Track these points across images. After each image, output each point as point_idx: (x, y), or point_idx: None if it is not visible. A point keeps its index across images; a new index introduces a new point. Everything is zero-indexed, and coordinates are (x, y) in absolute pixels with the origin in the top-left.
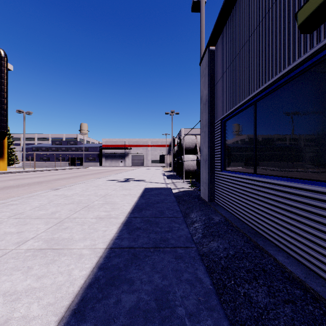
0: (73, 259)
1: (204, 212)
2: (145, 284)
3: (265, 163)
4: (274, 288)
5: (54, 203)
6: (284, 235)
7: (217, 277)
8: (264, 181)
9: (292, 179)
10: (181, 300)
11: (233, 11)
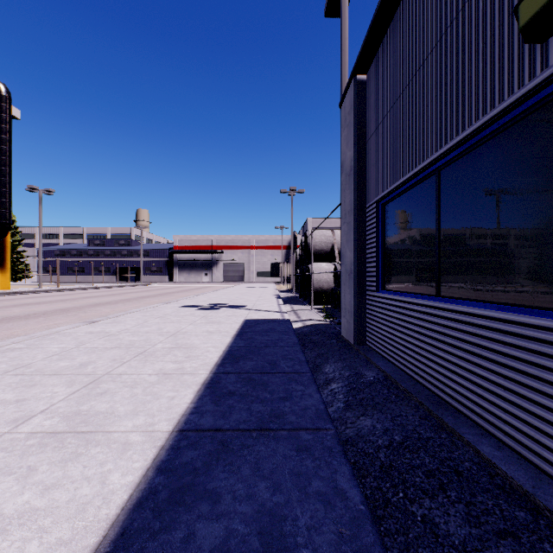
0: (111, 451)
1: (348, 363)
2: (241, 503)
3: (456, 278)
4: (478, 506)
5: (87, 347)
6: (493, 406)
7: (373, 485)
8: (454, 310)
9: (506, 306)
10: (307, 534)
11: (398, 11)
